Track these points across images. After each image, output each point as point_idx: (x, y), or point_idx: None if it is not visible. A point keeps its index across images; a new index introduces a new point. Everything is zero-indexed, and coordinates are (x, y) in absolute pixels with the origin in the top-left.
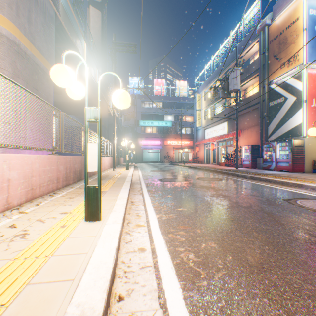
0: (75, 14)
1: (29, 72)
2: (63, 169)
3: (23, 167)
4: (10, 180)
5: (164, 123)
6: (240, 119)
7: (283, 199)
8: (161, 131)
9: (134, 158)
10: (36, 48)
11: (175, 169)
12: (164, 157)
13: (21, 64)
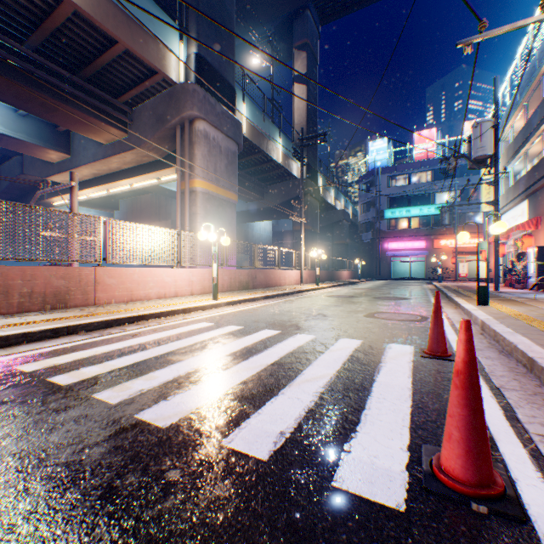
0: (265, 119)
1: (216, 208)
2: (227, 278)
3: (199, 276)
4: (193, 281)
5: (431, 208)
6: (543, 194)
7: (378, 311)
8: (427, 223)
9: (375, 272)
10: (220, 188)
11: (400, 288)
12: (432, 270)
13: (210, 205)
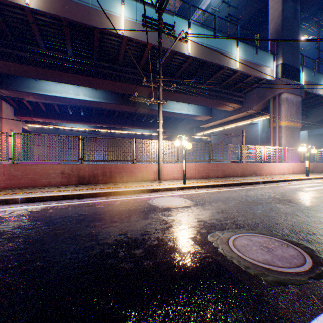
0: (314, 74)
1: (290, 132)
2: (302, 167)
3: (291, 166)
4: (288, 168)
5: None
6: None
7: None
8: None
9: None
10: (292, 122)
11: None
12: None
13: (287, 132)
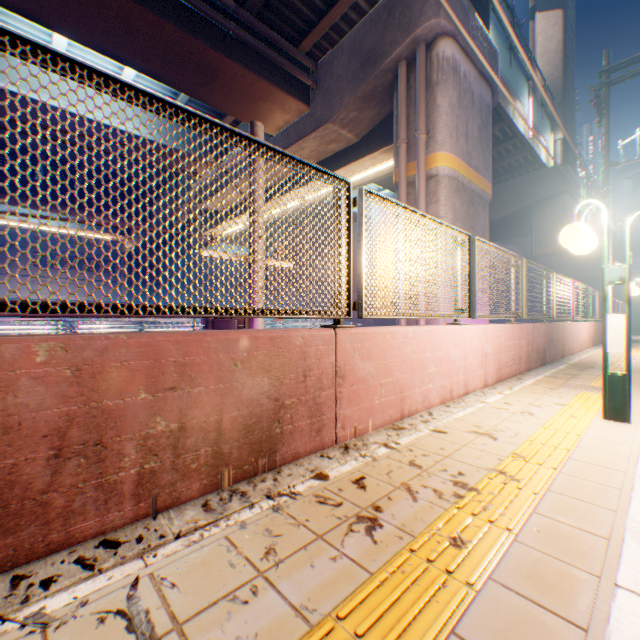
0: (511, 62)
1: (464, 207)
2: (523, 344)
3: (493, 341)
4: (485, 355)
5: None
6: None
7: None
8: None
9: None
10: (471, 170)
11: None
12: None
13: (458, 202)
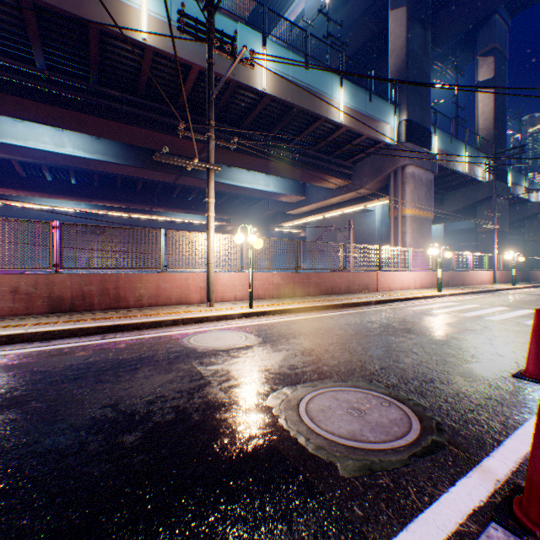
0: (451, 140)
1: (417, 226)
2: (434, 278)
3: (418, 276)
4: (415, 280)
5: None
6: None
7: None
8: None
9: None
10: (420, 211)
11: None
12: None
13: (414, 225)
